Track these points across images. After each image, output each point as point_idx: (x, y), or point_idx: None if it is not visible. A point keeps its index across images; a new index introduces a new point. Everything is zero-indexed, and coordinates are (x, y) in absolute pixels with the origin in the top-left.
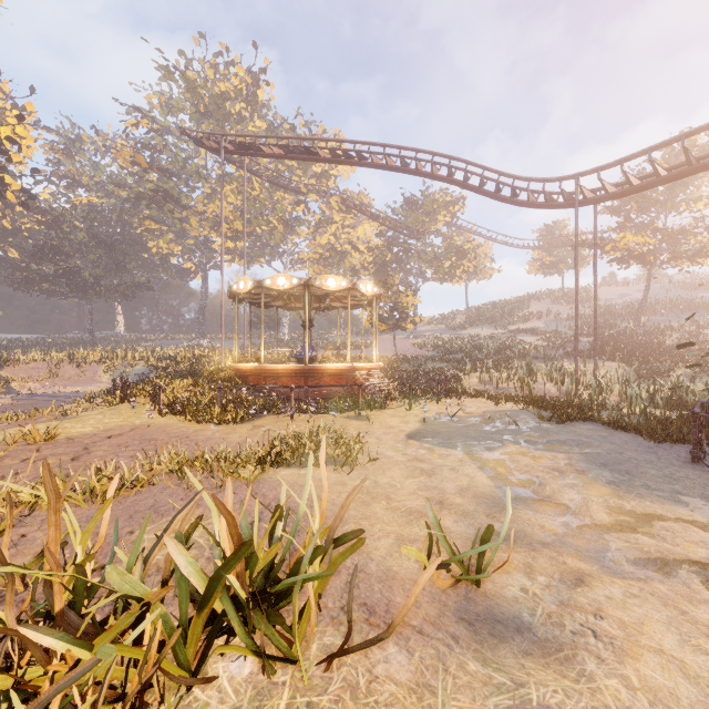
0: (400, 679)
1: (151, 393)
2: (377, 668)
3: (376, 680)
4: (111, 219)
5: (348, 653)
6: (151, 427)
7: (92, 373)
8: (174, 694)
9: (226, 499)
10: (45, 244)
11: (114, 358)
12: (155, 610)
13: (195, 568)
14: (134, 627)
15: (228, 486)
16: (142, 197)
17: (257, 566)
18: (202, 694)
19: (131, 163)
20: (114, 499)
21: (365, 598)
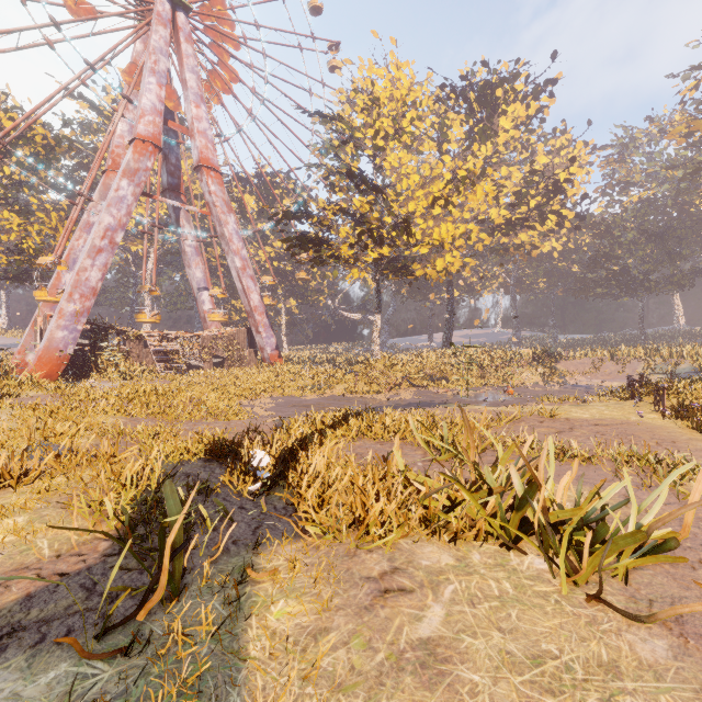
0: (638, 651)
1: (654, 393)
2: (627, 634)
3: (616, 634)
4: (665, 206)
5: (613, 610)
6: (641, 425)
7: (631, 370)
8: (502, 547)
9: (542, 454)
10: (598, 253)
11: (655, 355)
12: (494, 496)
13: (522, 489)
14: (488, 501)
15: (545, 447)
16: (699, 168)
17: (563, 511)
18: (513, 556)
19: (683, 137)
20: (558, 462)
21: (686, 614)
